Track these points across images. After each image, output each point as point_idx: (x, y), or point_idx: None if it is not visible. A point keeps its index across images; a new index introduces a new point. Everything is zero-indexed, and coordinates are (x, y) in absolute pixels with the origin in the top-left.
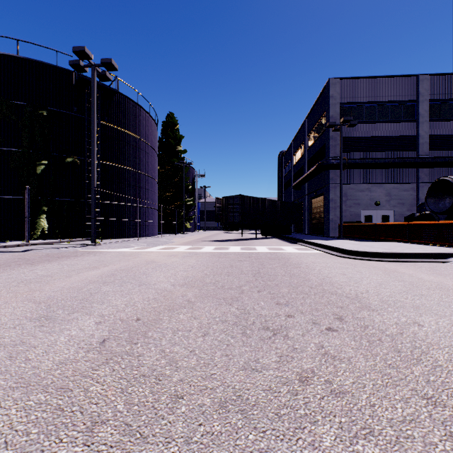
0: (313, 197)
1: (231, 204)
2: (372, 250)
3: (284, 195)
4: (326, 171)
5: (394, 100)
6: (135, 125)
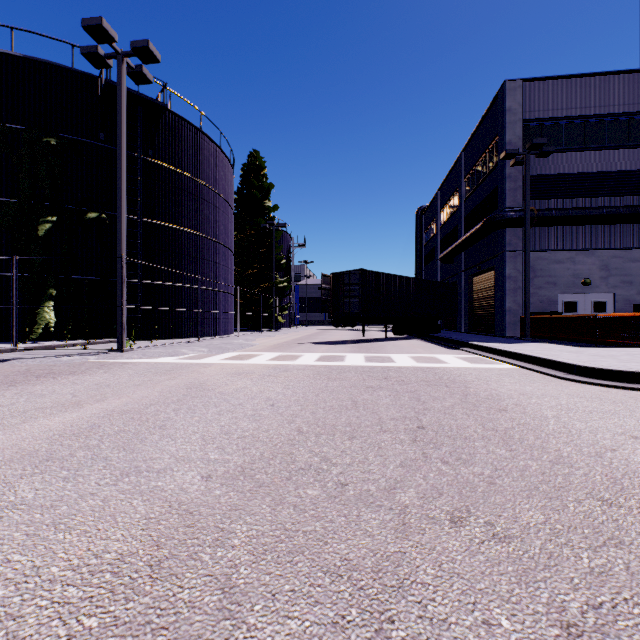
0: (474, 275)
1: (347, 284)
2: (631, 366)
3: (424, 273)
4: (499, 231)
5: (615, 112)
6: (197, 164)
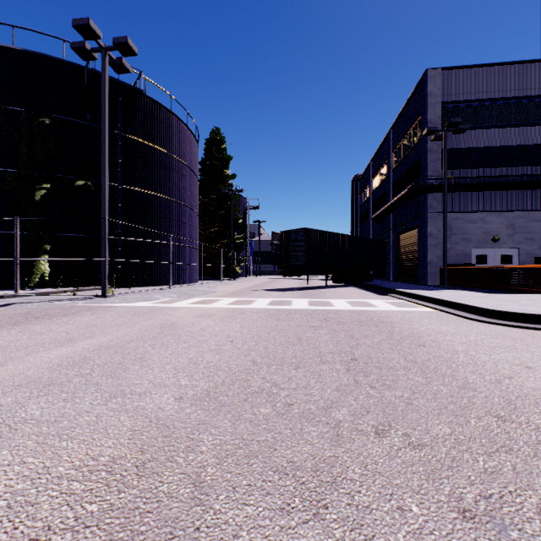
0: (401, 232)
1: (293, 240)
2: (530, 309)
3: (359, 231)
4: (422, 196)
5: (519, 95)
6: (168, 139)
